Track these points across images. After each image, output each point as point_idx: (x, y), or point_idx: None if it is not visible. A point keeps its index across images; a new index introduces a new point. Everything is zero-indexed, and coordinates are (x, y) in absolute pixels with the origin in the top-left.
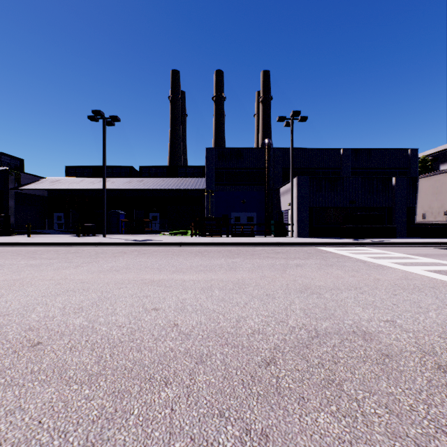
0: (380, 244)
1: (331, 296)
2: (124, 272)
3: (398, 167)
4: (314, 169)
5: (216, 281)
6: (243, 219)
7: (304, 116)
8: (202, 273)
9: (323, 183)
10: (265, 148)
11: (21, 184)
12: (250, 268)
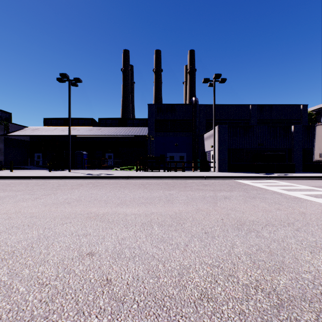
0: (285, 177)
1: (269, 234)
2: (74, 205)
3: (293, 118)
4: (230, 120)
5: (156, 215)
6: (176, 158)
7: (223, 79)
8: (143, 206)
9: (238, 130)
10: (193, 104)
11: (9, 131)
12: (185, 200)
